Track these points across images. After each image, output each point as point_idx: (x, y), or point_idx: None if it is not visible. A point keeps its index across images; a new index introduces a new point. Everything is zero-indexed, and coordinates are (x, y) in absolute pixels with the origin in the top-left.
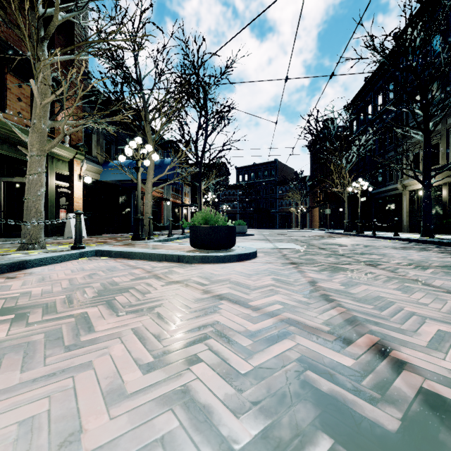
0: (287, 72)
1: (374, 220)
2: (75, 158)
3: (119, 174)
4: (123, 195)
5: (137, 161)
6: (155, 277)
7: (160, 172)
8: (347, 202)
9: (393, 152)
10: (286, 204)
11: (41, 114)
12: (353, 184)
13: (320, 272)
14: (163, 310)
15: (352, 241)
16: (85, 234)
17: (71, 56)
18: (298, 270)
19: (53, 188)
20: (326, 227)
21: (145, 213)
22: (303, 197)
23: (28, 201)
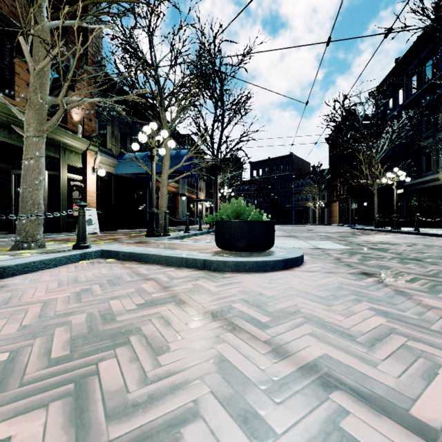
0: (331, 31)
1: (417, 215)
2: (88, 150)
3: (134, 167)
4: (138, 189)
5: (151, 148)
6: (175, 300)
7: (176, 163)
8: (376, 195)
9: (431, 139)
10: (302, 199)
11: (37, 84)
12: (387, 175)
13: (436, 294)
14: (203, 441)
15: (398, 239)
16: (98, 229)
17: (75, 22)
18: (394, 290)
19: (65, 181)
20: (347, 222)
21: (160, 207)
22: (321, 191)
23: (23, 191)
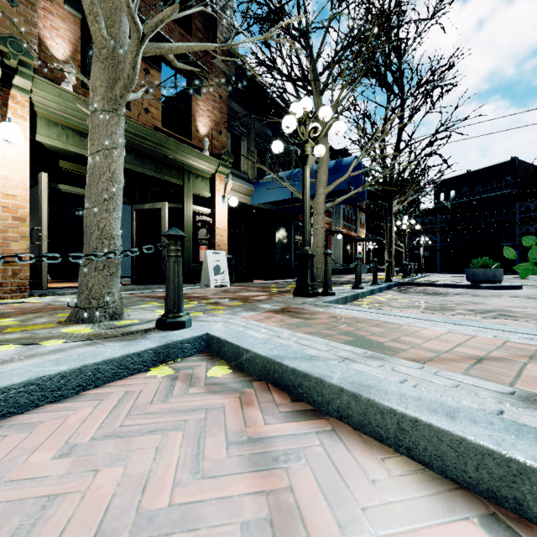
0: None
1: None
2: (217, 173)
3: (274, 192)
4: (280, 226)
5: (302, 144)
6: None
7: (336, 179)
8: None
9: None
10: None
11: None
12: None
13: None
14: None
15: None
16: (228, 281)
17: None
18: None
19: (189, 215)
20: None
21: (314, 246)
22: None
23: (86, 213)
